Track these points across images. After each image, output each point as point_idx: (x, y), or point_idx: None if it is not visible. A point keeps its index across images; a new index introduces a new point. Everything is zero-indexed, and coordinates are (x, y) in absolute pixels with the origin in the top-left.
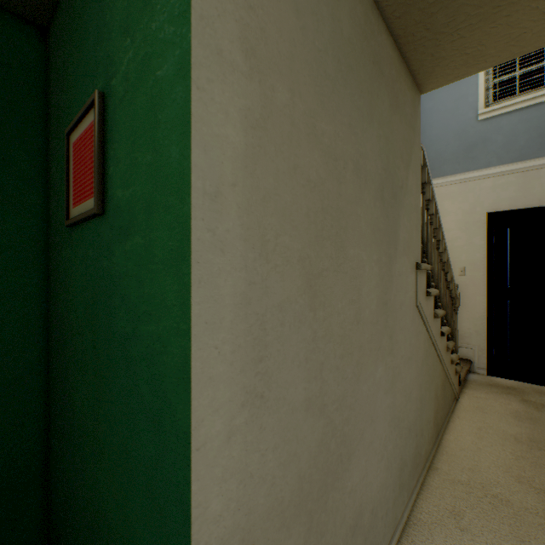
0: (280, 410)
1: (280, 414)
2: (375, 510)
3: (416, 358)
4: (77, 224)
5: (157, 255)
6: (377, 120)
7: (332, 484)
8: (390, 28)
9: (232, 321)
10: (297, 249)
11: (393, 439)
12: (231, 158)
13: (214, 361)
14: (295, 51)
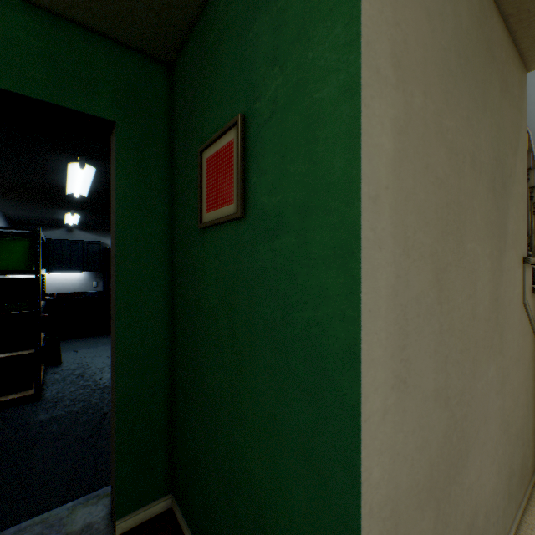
0: (416, 396)
1: (416, 400)
2: (487, 514)
3: (523, 360)
4: (211, 226)
5: (314, 251)
6: (489, 108)
7: (453, 478)
8: (501, 9)
9: (385, 310)
10: (428, 245)
11: (503, 444)
12: (384, 164)
13: (374, 345)
14: (427, 55)
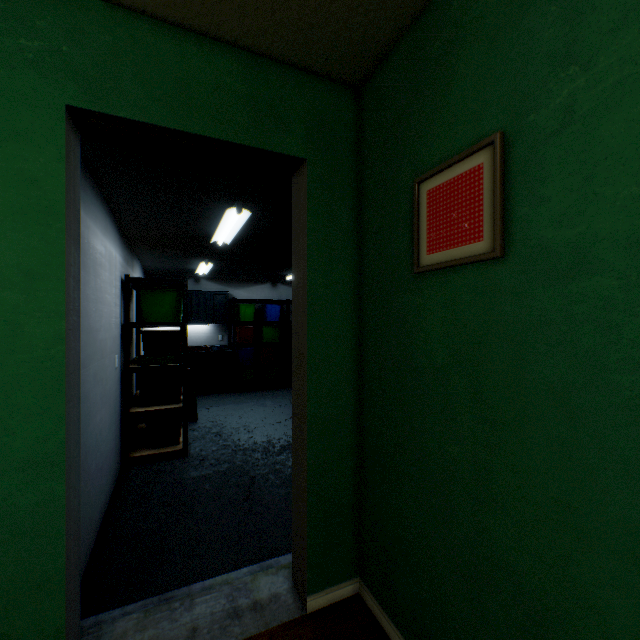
0: None
1: None
2: None
3: None
4: (435, 270)
5: None
6: None
7: None
8: None
9: None
10: None
11: None
12: None
13: None
14: None
